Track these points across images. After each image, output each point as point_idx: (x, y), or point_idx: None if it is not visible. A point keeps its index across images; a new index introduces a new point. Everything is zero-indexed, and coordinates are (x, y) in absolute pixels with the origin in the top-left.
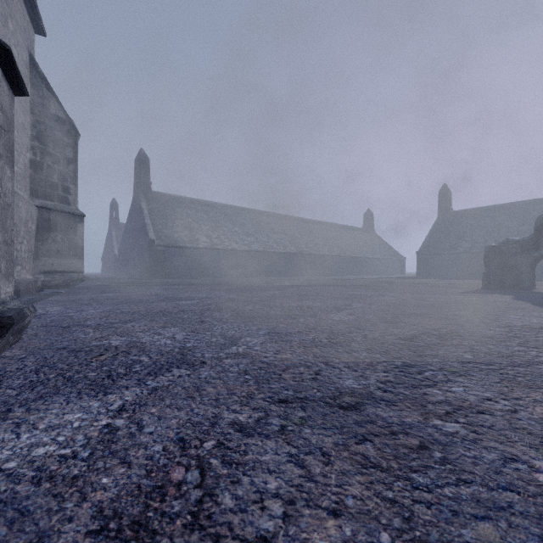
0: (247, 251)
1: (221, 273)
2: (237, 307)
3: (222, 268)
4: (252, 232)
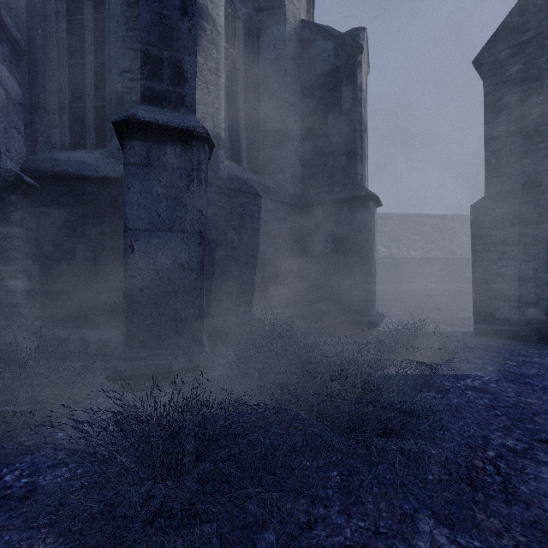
0: (426, 258)
1: (399, 279)
2: (421, 305)
3: (401, 275)
4: (432, 239)
